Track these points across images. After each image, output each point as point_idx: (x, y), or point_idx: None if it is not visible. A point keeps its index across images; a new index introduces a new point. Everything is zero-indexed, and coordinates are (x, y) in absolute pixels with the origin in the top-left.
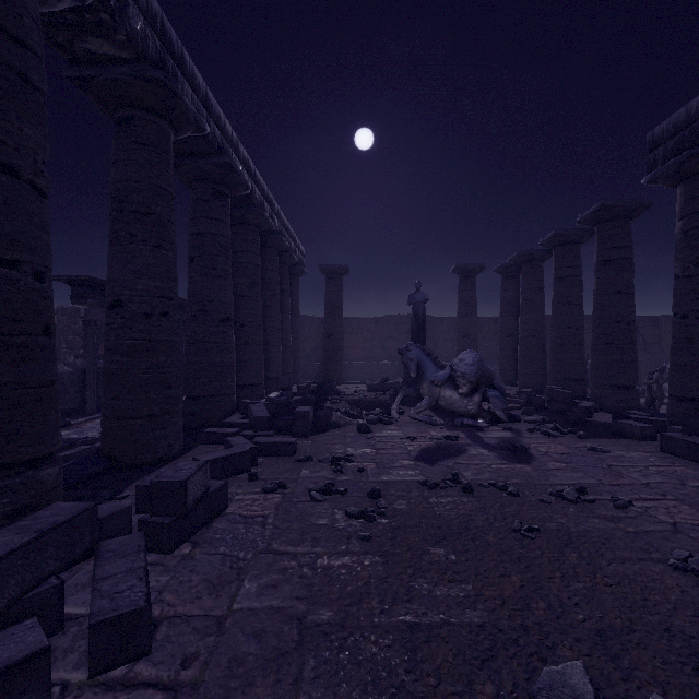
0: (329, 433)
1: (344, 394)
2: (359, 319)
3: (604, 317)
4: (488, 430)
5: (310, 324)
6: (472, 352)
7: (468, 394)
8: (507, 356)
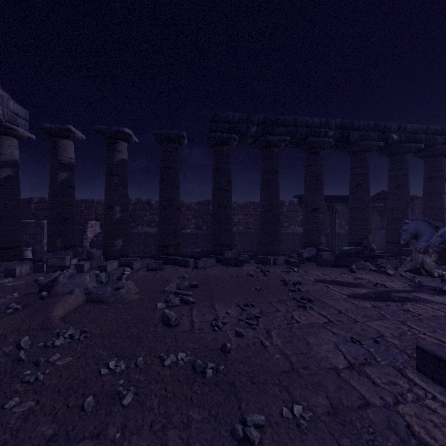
0: (337, 268)
1: None
2: None
3: None
4: (441, 296)
5: None
6: None
7: (438, 262)
8: None
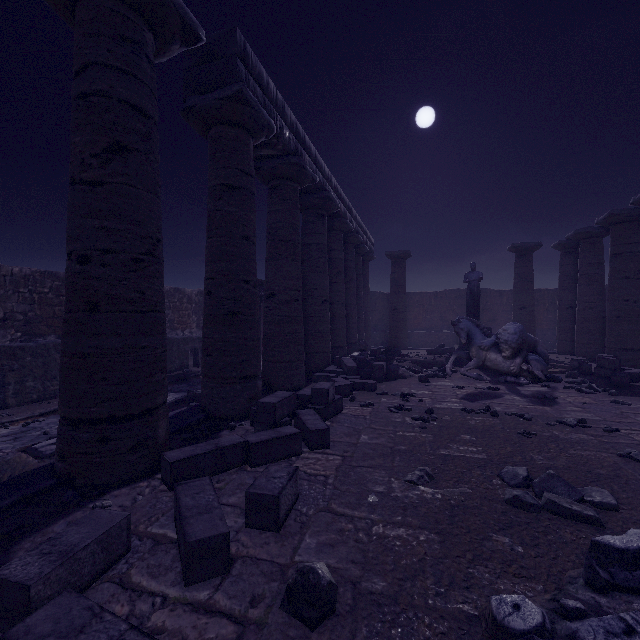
0: (397, 381)
1: (407, 356)
2: (420, 294)
3: None
4: (527, 386)
5: (376, 299)
6: (515, 323)
7: (510, 357)
8: (565, 327)
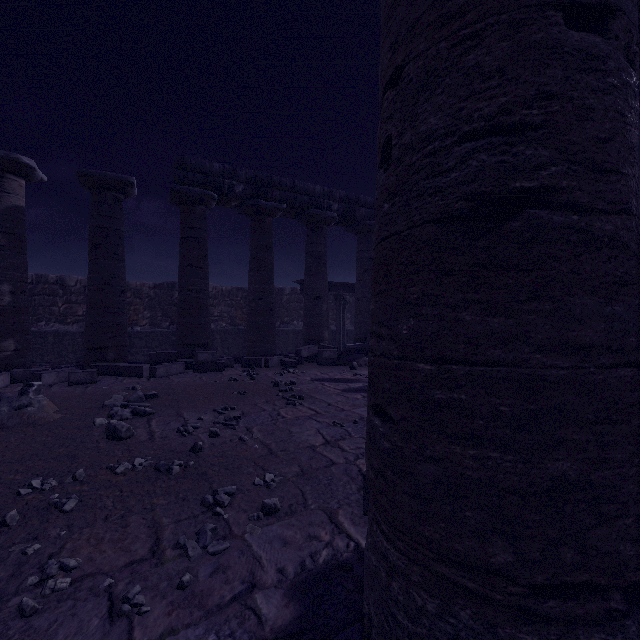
0: (339, 366)
1: None
2: None
3: None
4: None
5: None
6: None
7: None
8: None
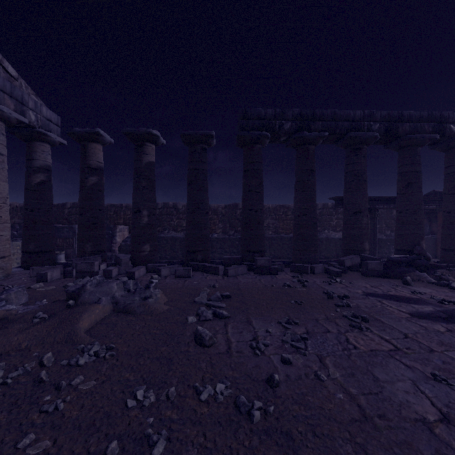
0: (386, 279)
1: None
2: None
3: None
4: None
5: None
6: None
7: None
8: None
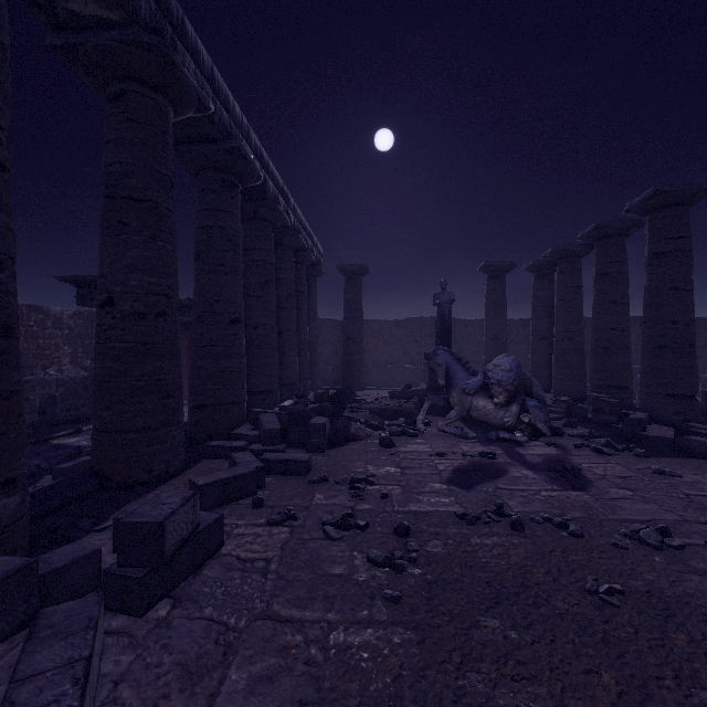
0: (347, 446)
1: (364, 402)
2: (380, 322)
3: (658, 317)
4: (529, 446)
5: (329, 328)
6: (508, 356)
7: (504, 404)
8: (540, 361)
